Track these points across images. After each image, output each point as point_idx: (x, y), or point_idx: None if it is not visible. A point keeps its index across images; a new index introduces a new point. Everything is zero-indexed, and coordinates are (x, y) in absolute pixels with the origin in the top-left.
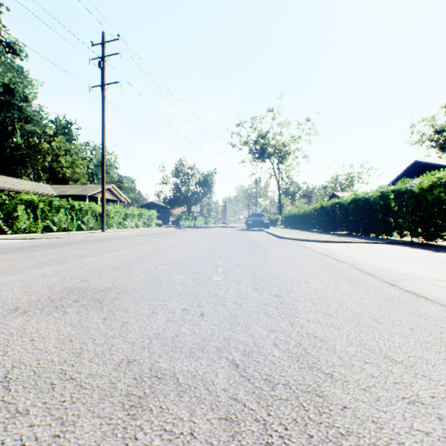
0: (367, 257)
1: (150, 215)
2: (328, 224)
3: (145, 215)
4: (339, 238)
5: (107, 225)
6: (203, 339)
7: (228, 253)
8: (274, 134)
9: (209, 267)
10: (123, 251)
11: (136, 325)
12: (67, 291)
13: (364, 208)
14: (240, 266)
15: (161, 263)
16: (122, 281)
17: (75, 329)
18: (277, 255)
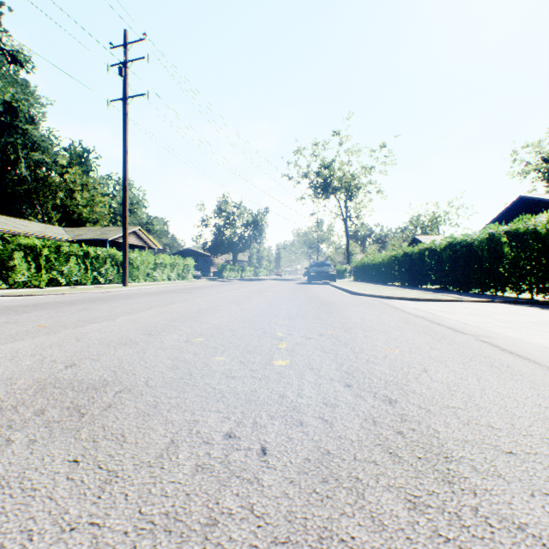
0: (491, 324)
1: (186, 265)
2: (414, 275)
3: (179, 265)
4: (435, 295)
5: (131, 277)
6: (272, 535)
7: (290, 317)
8: (340, 164)
9: (266, 340)
10: (145, 313)
11: (132, 484)
12: (35, 389)
13: (465, 255)
14: (312, 339)
15: (195, 333)
16: (131, 368)
17: (2, 498)
18: (359, 320)
